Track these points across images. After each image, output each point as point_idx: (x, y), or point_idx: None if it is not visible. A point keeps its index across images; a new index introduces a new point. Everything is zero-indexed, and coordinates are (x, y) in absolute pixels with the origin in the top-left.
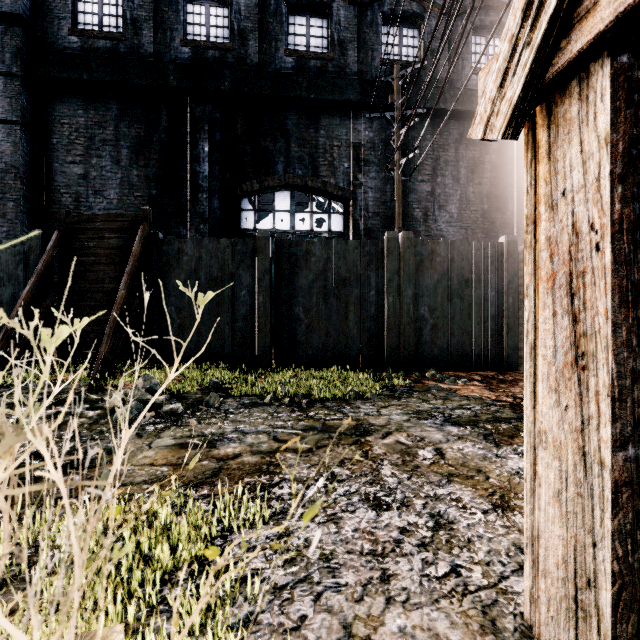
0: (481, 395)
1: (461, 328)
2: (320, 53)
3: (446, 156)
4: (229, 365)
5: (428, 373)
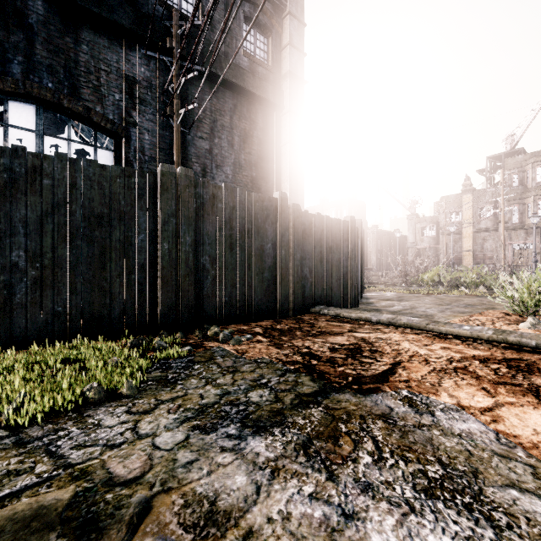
0: (271, 356)
1: (242, 279)
2: None
3: (223, 121)
4: None
5: (210, 331)
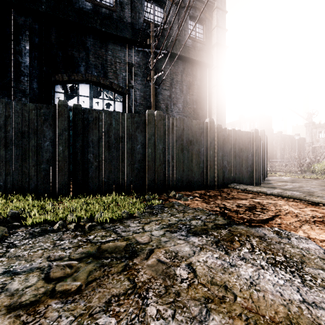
0: (203, 207)
1: (188, 167)
2: (108, 5)
3: (177, 78)
4: (34, 196)
5: (171, 194)
